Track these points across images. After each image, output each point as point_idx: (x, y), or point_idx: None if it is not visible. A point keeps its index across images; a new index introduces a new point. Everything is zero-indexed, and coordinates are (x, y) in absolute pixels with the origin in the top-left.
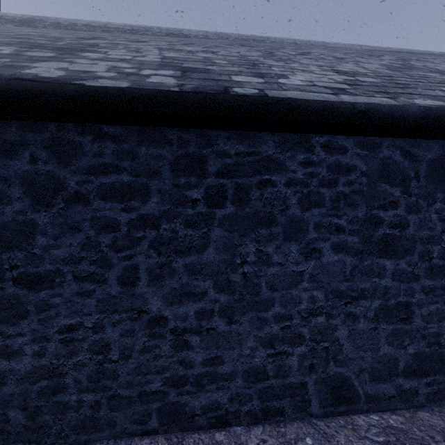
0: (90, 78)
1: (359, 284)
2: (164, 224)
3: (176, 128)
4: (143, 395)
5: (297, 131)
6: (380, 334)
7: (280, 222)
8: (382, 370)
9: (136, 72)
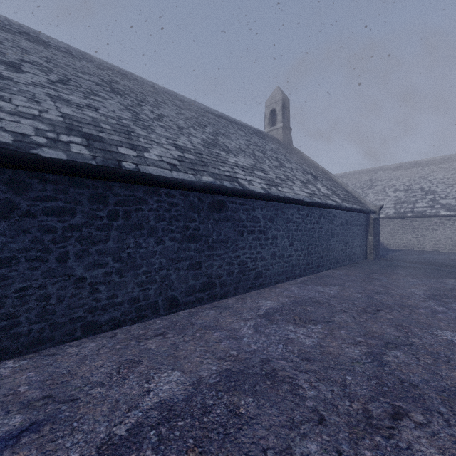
0: (35, 145)
1: (181, 255)
2: (84, 229)
3: (91, 179)
4: (72, 320)
5: (154, 186)
6: (189, 275)
7: (146, 228)
8: (190, 291)
9: (57, 138)
